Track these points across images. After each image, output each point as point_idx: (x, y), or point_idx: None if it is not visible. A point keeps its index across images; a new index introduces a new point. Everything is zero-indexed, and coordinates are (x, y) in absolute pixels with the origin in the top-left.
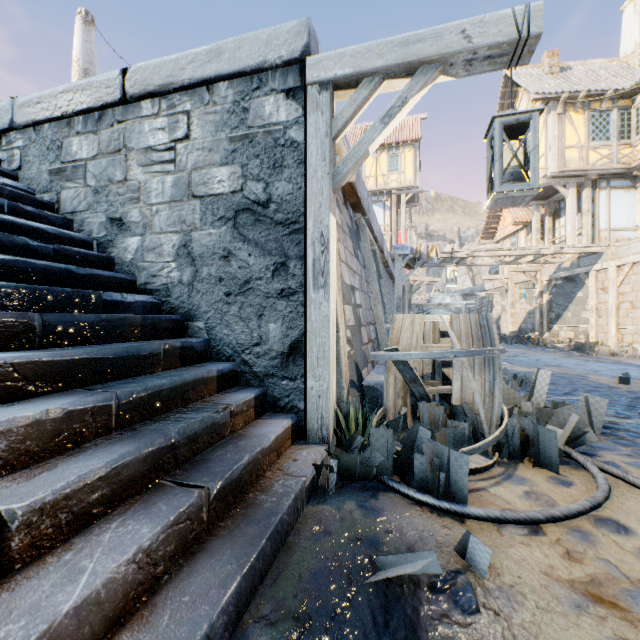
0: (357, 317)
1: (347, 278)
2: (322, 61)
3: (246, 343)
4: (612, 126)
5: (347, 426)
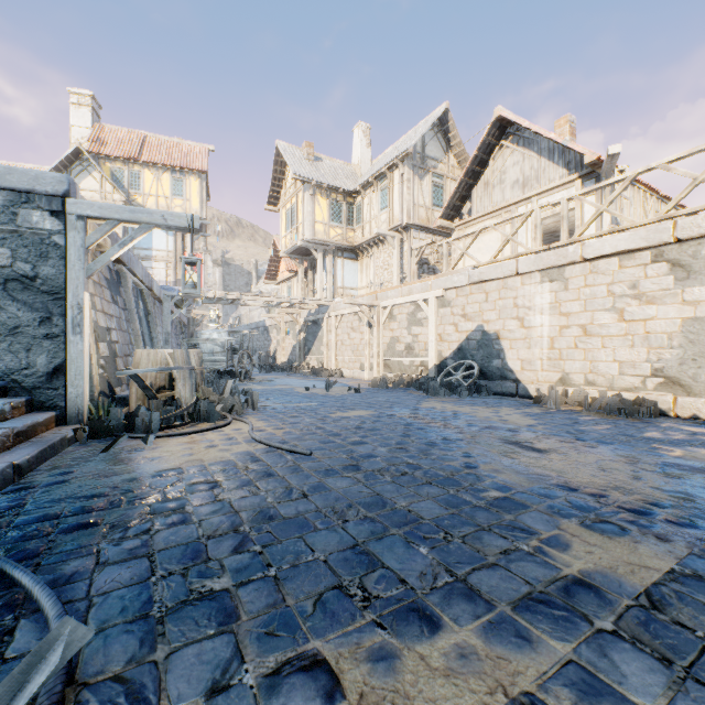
0: (113, 351)
1: (103, 322)
2: (79, 204)
3: (16, 368)
4: (344, 214)
5: (98, 415)
